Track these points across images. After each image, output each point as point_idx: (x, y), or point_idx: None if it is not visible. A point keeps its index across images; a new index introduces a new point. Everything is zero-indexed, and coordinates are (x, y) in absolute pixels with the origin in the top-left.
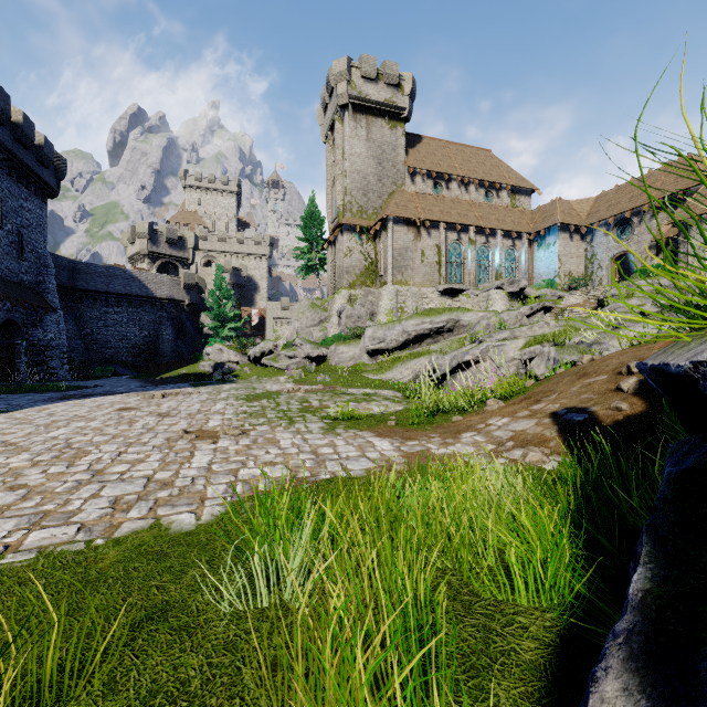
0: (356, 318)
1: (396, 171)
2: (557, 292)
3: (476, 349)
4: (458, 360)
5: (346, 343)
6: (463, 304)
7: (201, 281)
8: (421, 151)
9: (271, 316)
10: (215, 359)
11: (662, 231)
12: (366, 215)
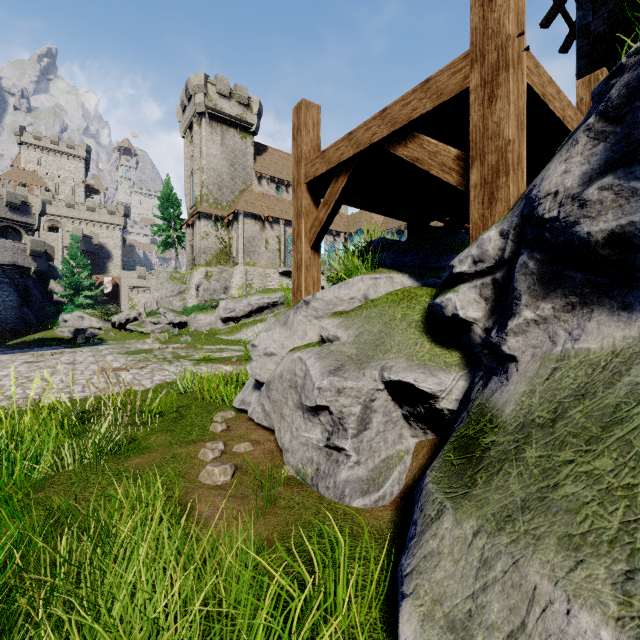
0: (212, 291)
1: (246, 173)
2: None
3: None
4: None
5: (204, 312)
6: None
7: (50, 248)
8: (267, 159)
9: (126, 284)
10: (75, 325)
11: None
12: (220, 207)
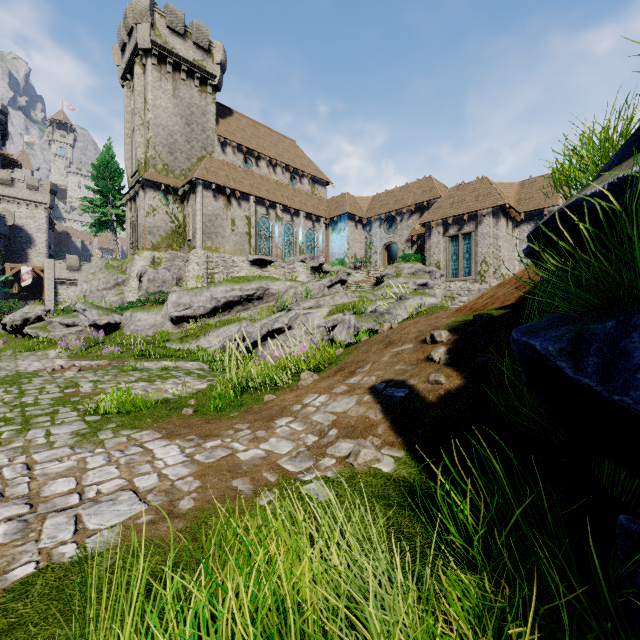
0: (160, 283)
1: (206, 137)
2: (347, 269)
3: (286, 317)
4: (269, 328)
5: (145, 308)
6: (271, 274)
7: None
8: (232, 124)
9: (51, 276)
10: None
11: (416, 228)
12: (172, 175)
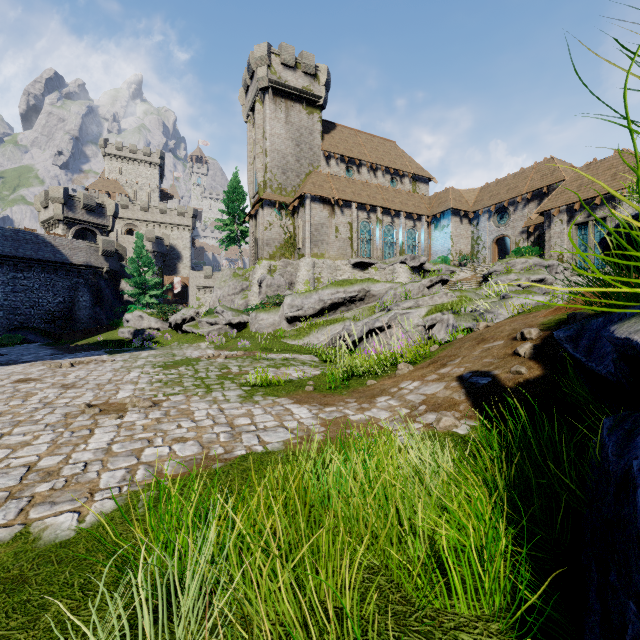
0: (276, 287)
1: (312, 154)
2: (450, 267)
3: (385, 316)
4: (370, 327)
5: (266, 310)
6: (372, 276)
7: (121, 248)
8: (335, 137)
9: (194, 284)
10: (135, 326)
11: (532, 218)
12: (285, 192)
